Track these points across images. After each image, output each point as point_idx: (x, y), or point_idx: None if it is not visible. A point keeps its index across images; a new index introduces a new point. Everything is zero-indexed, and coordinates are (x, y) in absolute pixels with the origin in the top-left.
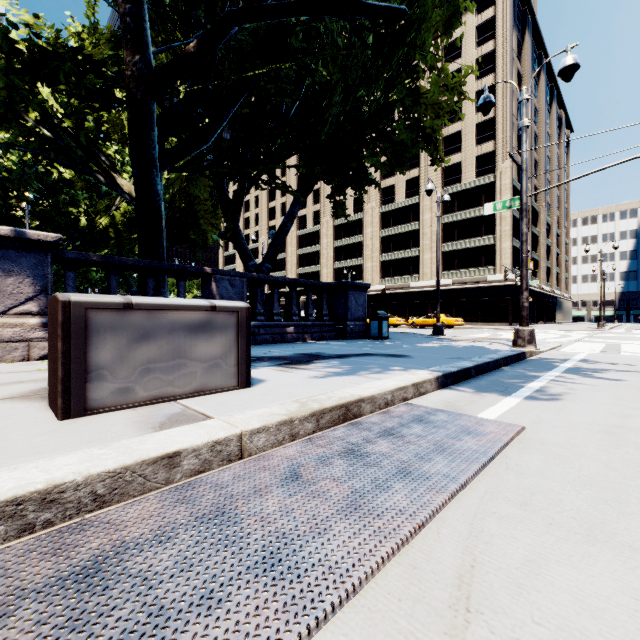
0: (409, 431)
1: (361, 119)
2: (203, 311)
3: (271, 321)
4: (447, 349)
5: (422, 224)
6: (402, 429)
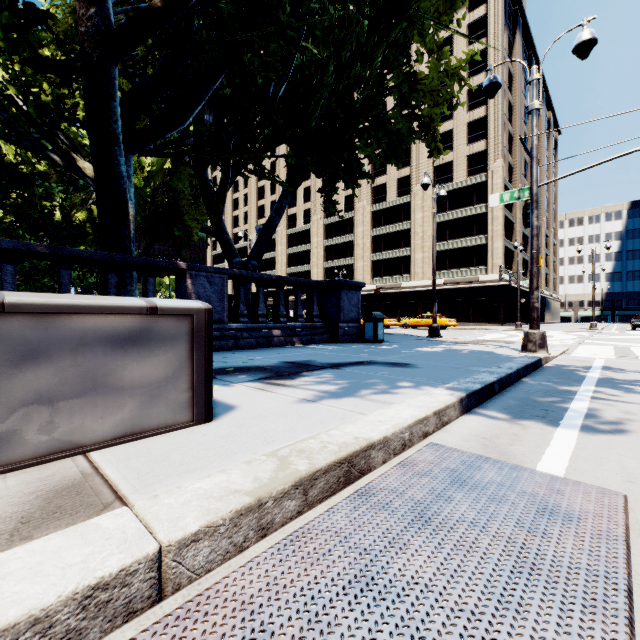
0: (454, 511)
1: (354, 107)
2: (136, 315)
3: (256, 323)
4: (453, 355)
5: (413, 223)
6: (441, 506)
